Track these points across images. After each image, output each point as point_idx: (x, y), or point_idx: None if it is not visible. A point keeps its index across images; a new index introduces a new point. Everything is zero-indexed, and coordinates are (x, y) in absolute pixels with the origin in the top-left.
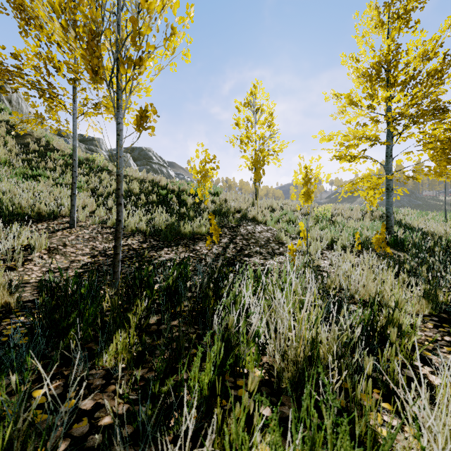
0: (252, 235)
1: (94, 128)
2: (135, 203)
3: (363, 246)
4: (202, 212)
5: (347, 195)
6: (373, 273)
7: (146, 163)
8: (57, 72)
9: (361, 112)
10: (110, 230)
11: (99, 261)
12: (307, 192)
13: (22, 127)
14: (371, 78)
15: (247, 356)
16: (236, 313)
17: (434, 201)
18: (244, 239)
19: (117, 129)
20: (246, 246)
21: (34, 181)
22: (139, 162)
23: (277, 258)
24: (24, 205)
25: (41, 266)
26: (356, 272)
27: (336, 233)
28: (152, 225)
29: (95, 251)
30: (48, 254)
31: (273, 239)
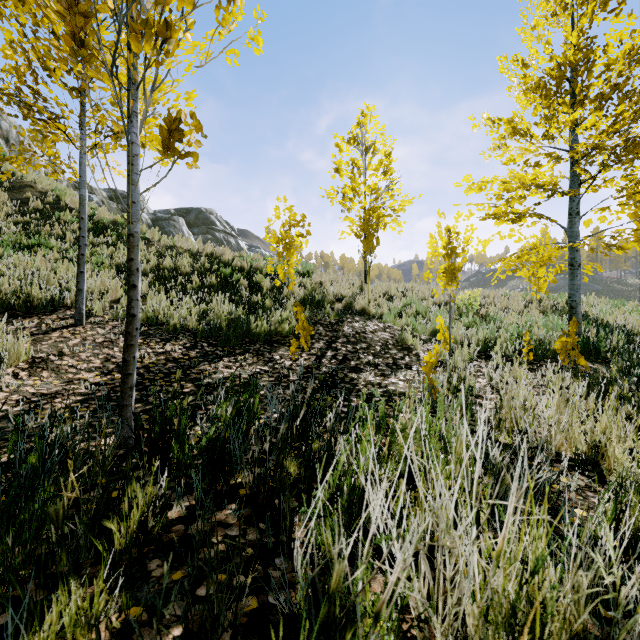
0: (361, 335)
1: (115, 170)
2: (184, 287)
3: (535, 354)
4: (285, 301)
5: (505, 275)
6: (567, 402)
7: (207, 230)
8: (50, 76)
9: (529, 146)
10: (141, 328)
11: (114, 380)
12: (451, 268)
13: (20, 176)
14: (549, 91)
15: (368, 618)
16: (342, 511)
17: (619, 285)
18: (350, 342)
19: (128, 153)
20: (352, 353)
21: (30, 254)
22: (196, 229)
23: (402, 375)
24: (3, 290)
25: (11, 392)
26: (542, 402)
27: (491, 333)
28: (207, 321)
29: (110, 363)
30: (29, 370)
31: (394, 343)
